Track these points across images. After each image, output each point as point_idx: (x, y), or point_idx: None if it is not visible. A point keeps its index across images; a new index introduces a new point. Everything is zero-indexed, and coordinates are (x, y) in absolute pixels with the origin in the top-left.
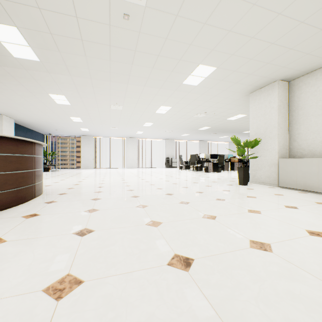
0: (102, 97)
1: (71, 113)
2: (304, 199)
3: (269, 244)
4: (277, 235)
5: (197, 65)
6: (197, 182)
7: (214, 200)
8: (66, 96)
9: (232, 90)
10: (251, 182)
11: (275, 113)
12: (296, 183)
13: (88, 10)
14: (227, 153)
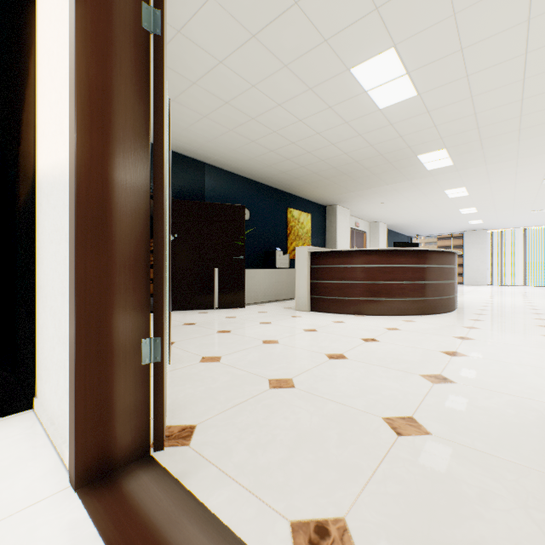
0: (528, 174)
1: (463, 204)
2: None
3: None
4: None
5: None
6: None
7: None
8: (467, 187)
9: None
10: None
11: None
12: None
13: (539, 105)
14: None
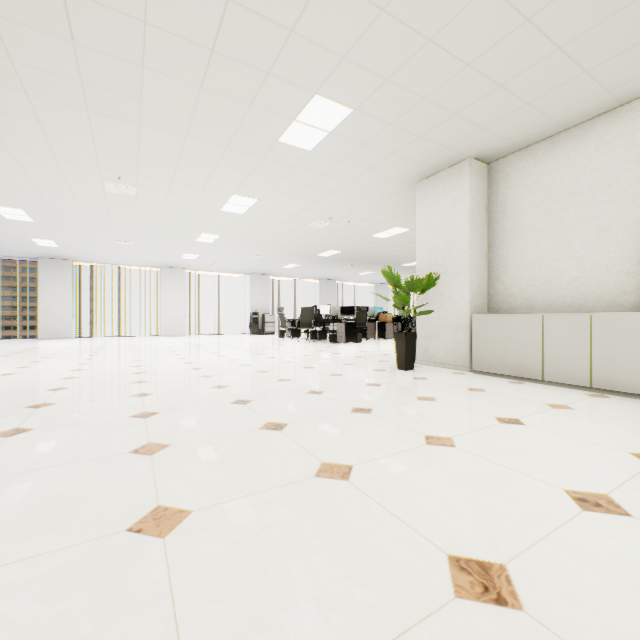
0: (74, 157)
1: None
2: (525, 398)
3: (504, 566)
4: (512, 520)
5: (311, 96)
6: (314, 367)
7: (348, 414)
8: None
9: (384, 170)
10: (420, 363)
11: (466, 224)
12: (504, 364)
13: None
14: (373, 304)
